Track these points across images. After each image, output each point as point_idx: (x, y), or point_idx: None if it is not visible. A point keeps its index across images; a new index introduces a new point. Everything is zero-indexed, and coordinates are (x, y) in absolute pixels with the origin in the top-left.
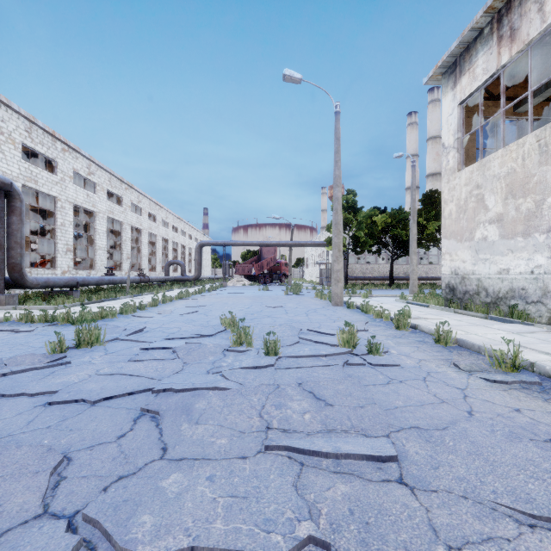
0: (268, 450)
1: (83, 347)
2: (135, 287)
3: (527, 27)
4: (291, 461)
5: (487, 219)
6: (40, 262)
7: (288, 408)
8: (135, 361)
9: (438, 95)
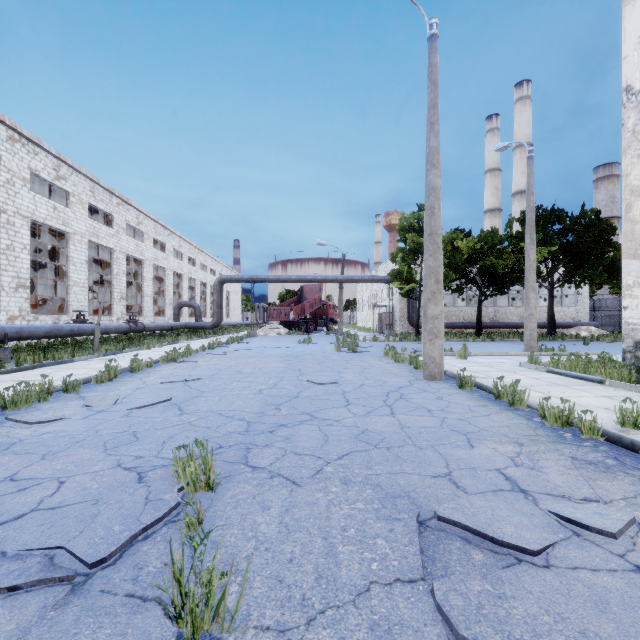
0: None
1: None
2: (125, 338)
3: None
4: None
5: None
6: None
7: None
8: None
9: (528, 90)
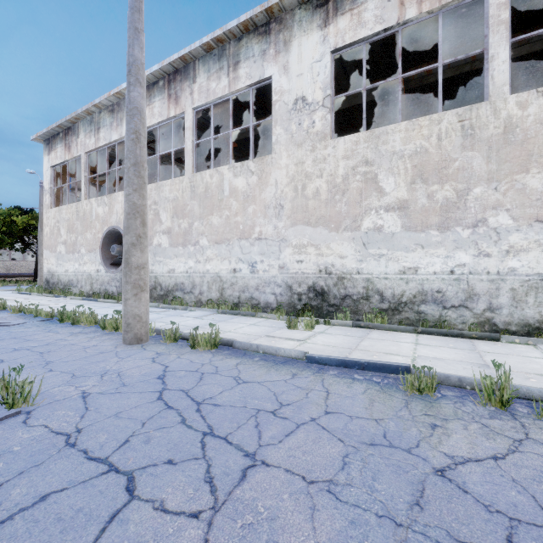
0: None
1: None
2: None
3: (74, 149)
4: None
5: (62, 241)
6: None
7: None
8: None
9: None
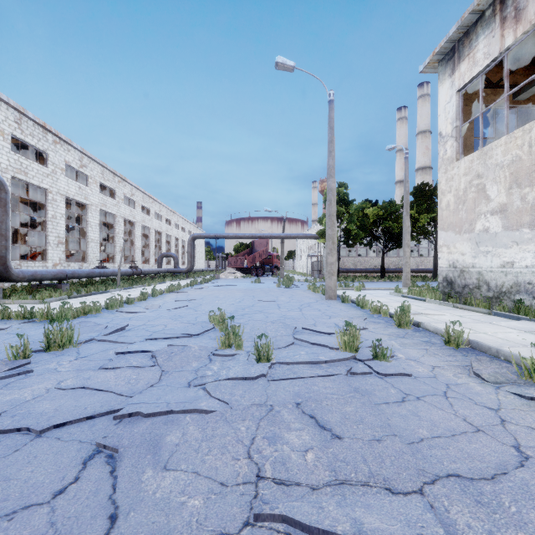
0: (258, 522)
1: (54, 350)
2: (127, 279)
3: (534, 6)
4: None
5: (489, 209)
6: (33, 254)
7: (285, 443)
8: (107, 368)
9: (428, 90)
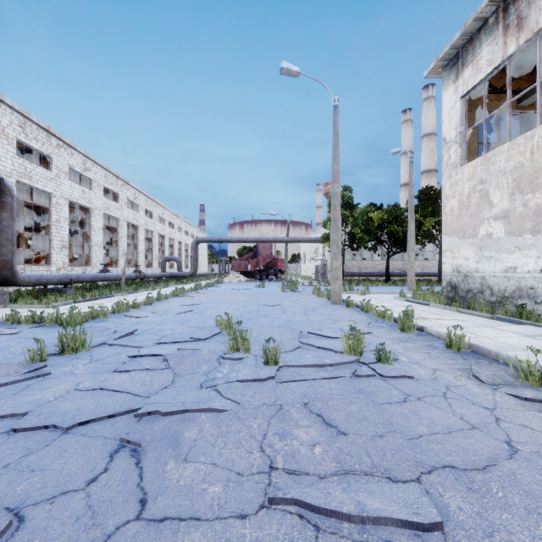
0: (272, 504)
1: (68, 353)
2: (131, 283)
3: (536, 15)
4: (303, 523)
5: (492, 215)
6: (36, 258)
7: (294, 438)
8: (121, 371)
9: (433, 92)
